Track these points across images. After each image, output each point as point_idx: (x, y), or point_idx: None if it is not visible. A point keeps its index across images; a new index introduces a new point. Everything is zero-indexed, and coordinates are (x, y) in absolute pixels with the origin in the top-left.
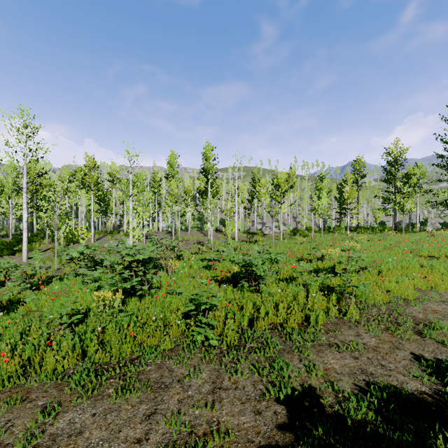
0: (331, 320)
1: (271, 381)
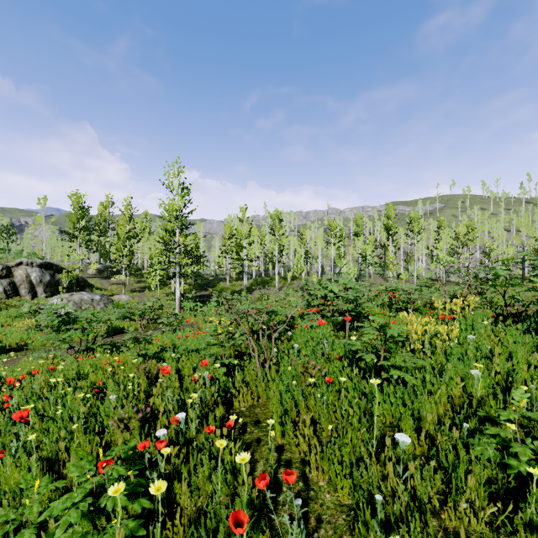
0: None
1: None
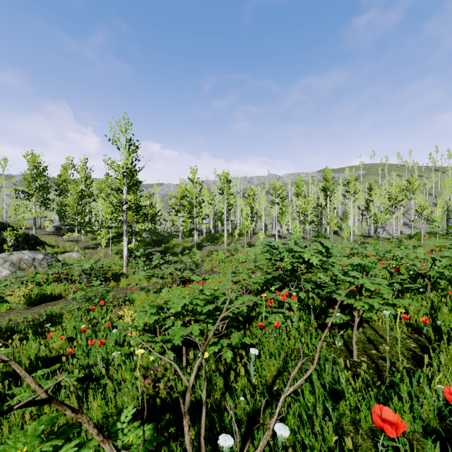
0: None
1: None
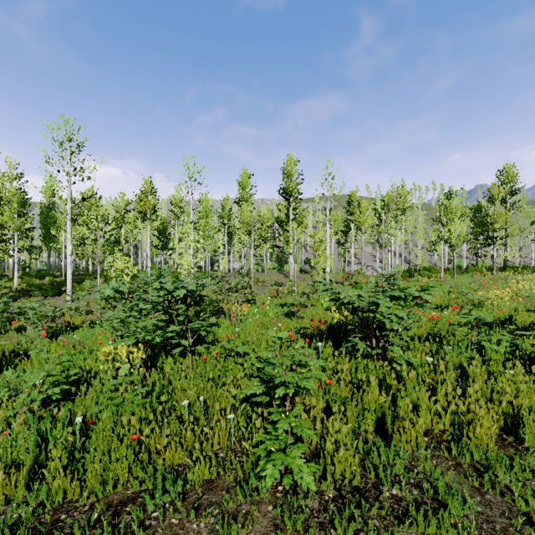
0: None
1: None
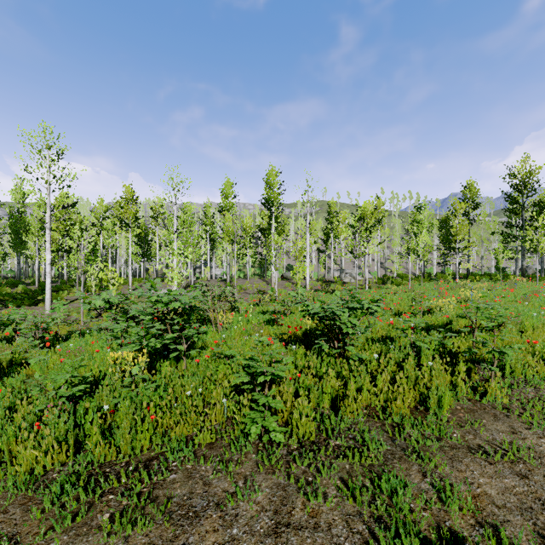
0: (462, 404)
1: (377, 515)
